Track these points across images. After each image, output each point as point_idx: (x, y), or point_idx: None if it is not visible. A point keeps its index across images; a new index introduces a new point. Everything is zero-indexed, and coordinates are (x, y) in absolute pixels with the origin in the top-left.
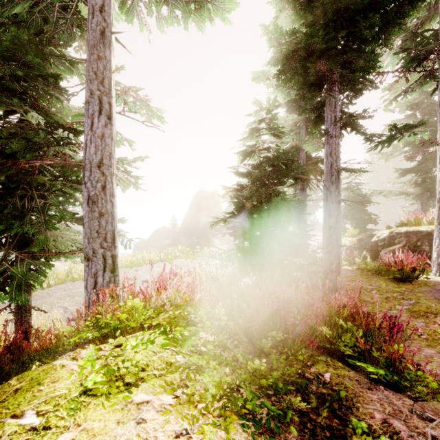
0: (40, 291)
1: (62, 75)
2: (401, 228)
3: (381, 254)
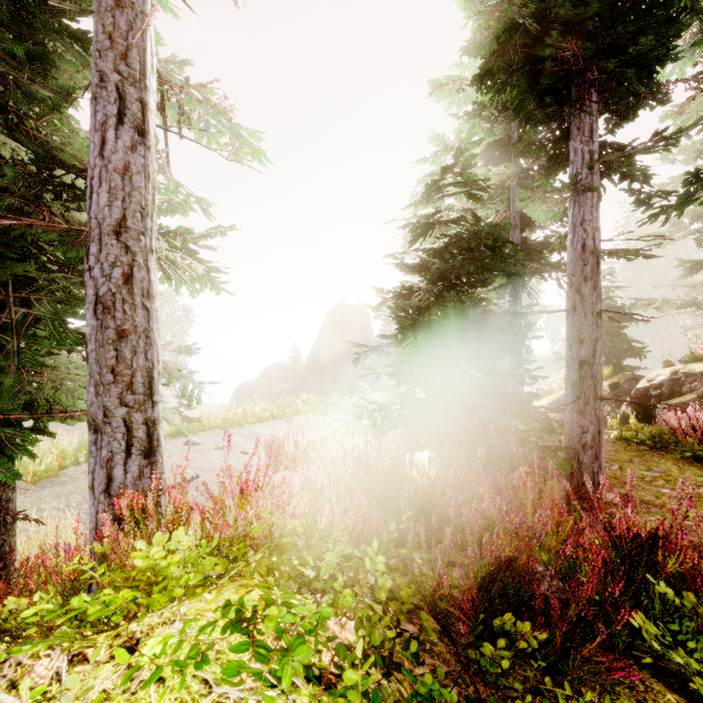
0: (72, 469)
1: (81, 83)
2: (693, 365)
3: (657, 412)
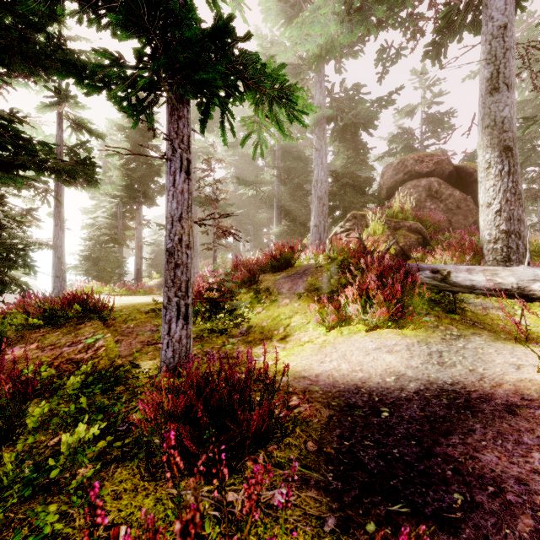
0: None
1: None
2: None
3: None
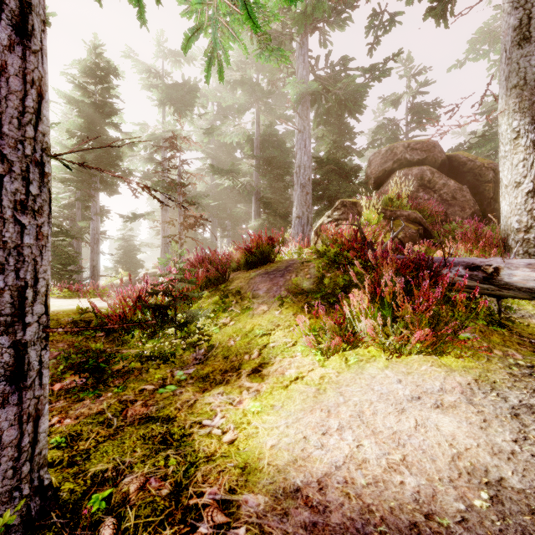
0: None
1: None
2: (152, 270)
3: None
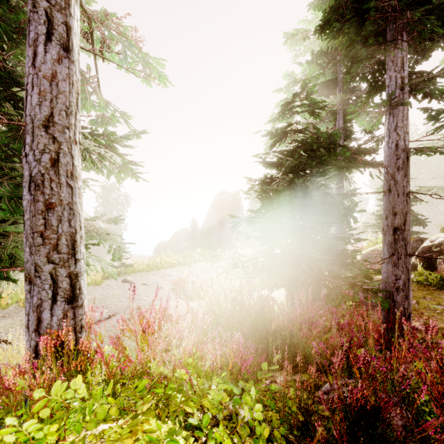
0: None
1: None
2: None
3: (438, 262)
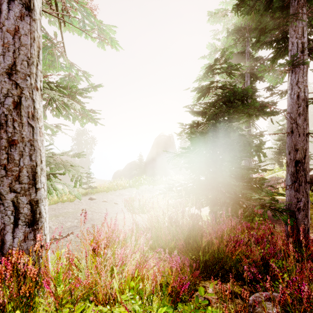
0: None
1: None
2: None
3: None
